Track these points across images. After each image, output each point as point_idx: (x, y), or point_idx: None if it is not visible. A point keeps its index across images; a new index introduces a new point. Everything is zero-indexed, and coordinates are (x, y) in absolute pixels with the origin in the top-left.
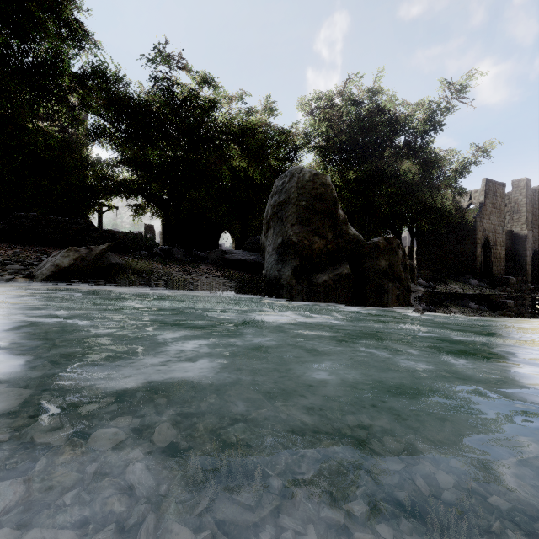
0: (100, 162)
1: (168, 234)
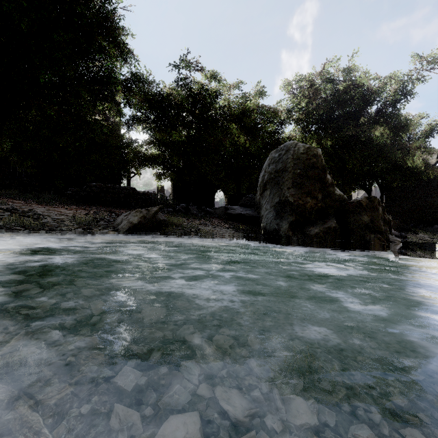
0: (131, 141)
1: (176, 193)
